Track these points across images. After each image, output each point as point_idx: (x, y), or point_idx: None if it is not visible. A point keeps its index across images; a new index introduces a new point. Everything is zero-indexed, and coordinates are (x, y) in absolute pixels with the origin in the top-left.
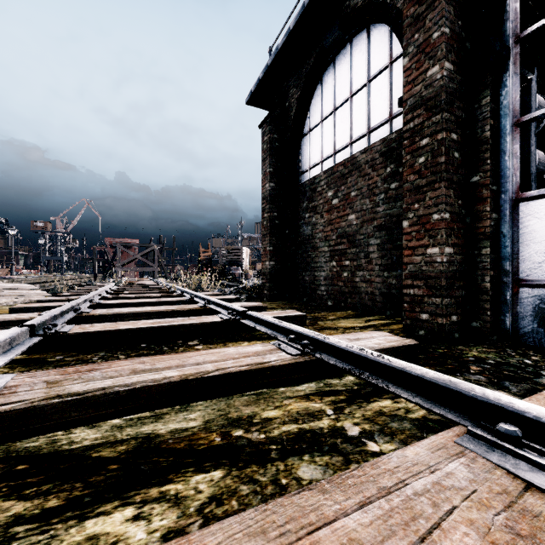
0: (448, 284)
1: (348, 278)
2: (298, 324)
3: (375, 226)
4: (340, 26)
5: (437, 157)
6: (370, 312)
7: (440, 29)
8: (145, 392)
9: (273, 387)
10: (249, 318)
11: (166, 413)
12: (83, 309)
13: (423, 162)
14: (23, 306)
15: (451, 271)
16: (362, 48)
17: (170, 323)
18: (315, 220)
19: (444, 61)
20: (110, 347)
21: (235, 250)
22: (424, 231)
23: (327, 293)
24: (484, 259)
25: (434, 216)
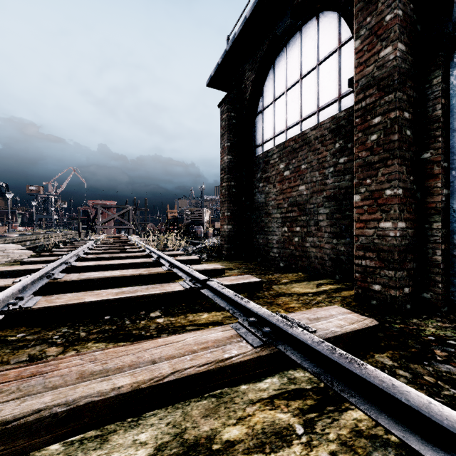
0: (401, 258)
1: (299, 242)
2: (255, 289)
3: (324, 196)
4: (291, 15)
5: (390, 135)
6: (319, 275)
7: (393, 11)
8: (89, 409)
9: (234, 385)
10: (208, 288)
11: (114, 431)
12: (56, 275)
13: (375, 139)
14: (4, 270)
15: (404, 244)
16: (311, 34)
17: (134, 293)
18: (268, 189)
19: (397, 42)
20: (74, 321)
21: (197, 211)
22: (376, 205)
23: (279, 255)
24: (435, 233)
25: (387, 192)
